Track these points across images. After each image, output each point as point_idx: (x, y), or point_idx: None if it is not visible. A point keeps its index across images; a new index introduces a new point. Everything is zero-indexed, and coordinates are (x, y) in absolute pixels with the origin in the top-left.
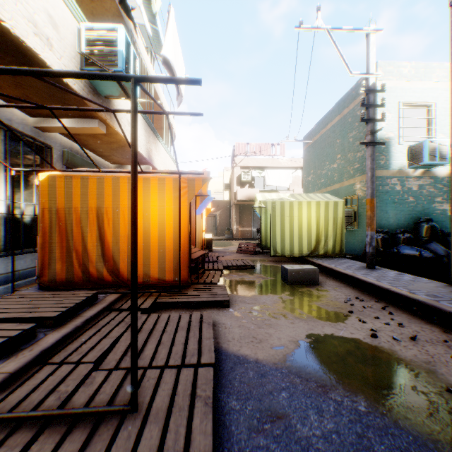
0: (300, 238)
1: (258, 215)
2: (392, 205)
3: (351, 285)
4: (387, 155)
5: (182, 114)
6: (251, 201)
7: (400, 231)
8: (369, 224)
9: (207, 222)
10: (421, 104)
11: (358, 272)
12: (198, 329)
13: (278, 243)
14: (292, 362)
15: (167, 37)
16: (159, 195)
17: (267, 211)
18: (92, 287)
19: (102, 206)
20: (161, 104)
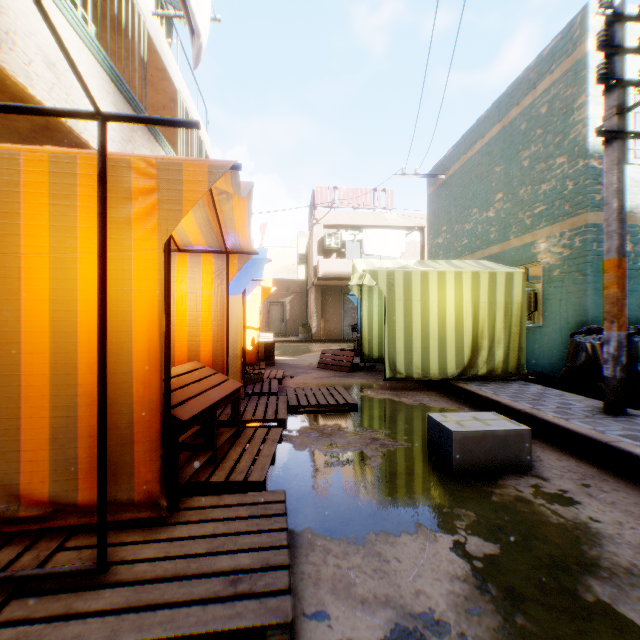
0: (442, 343)
1: (354, 301)
2: None
3: (610, 471)
4: None
5: None
6: (341, 280)
7: (635, 329)
8: (615, 315)
9: (271, 313)
10: None
11: (608, 431)
12: None
13: (400, 353)
14: None
15: None
16: (57, 213)
17: (372, 293)
18: None
19: None
20: (172, 83)
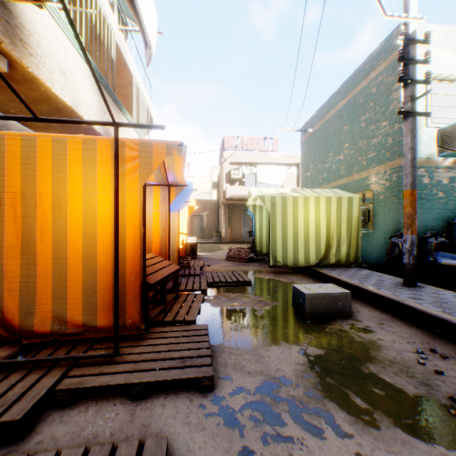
0: (306, 243)
1: (251, 215)
2: (418, 202)
3: (398, 317)
4: None
5: None
6: (242, 200)
7: (430, 234)
8: (409, 225)
9: (193, 223)
10: (453, 78)
11: (401, 295)
12: None
13: (279, 249)
14: None
15: None
16: (86, 170)
17: (262, 210)
18: None
19: None
20: (129, 72)
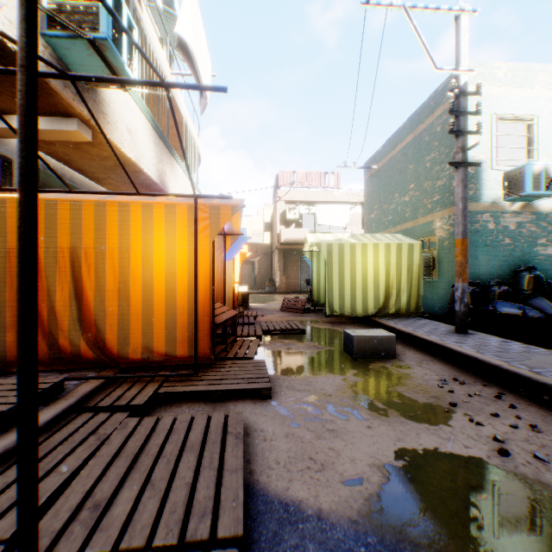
0: (364, 292)
1: (308, 261)
2: (483, 249)
3: (440, 358)
4: (477, 183)
5: (192, 88)
6: (299, 245)
7: (494, 282)
8: (460, 273)
9: (243, 271)
10: (521, 117)
11: (447, 340)
12: (218, 448)
13: (336, 298)
14: (382, 516)
15: (183, 8)
16: (167, 229)
17: (320, 257)
18: (63, 368)
19: (80, 246)
20: (180, 113)
